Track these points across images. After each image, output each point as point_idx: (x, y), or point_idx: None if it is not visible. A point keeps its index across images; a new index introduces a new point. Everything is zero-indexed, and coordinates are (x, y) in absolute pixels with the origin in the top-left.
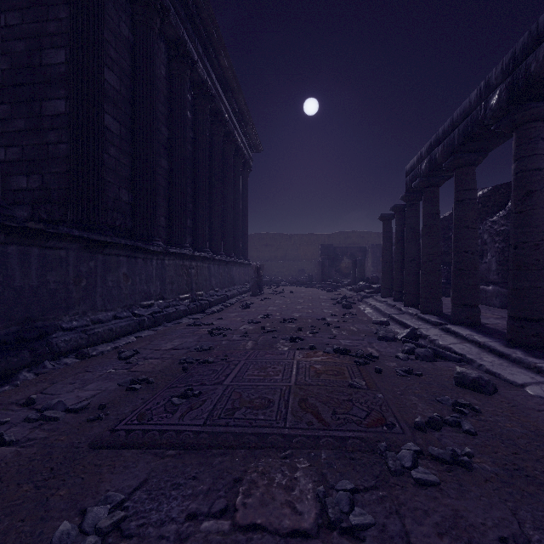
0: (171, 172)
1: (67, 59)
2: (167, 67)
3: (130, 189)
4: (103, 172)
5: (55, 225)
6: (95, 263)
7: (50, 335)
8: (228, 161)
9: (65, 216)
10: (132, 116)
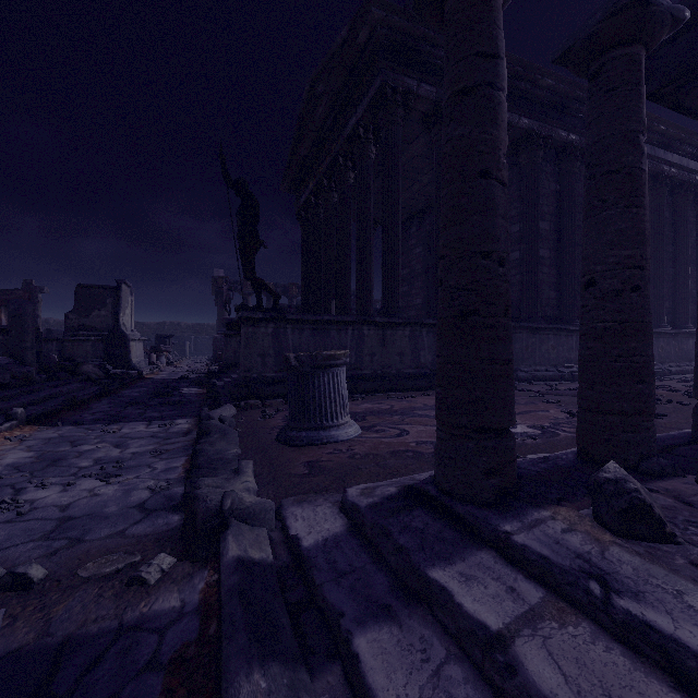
0: None
1: (520, 228)
2: None
3: (556, 289)
4: (539, 288)
5: (518, 322)
6: (535, 339)
7: (516, 372)
8: (680, 216)
9: (519, 314)
10: (558, 240)
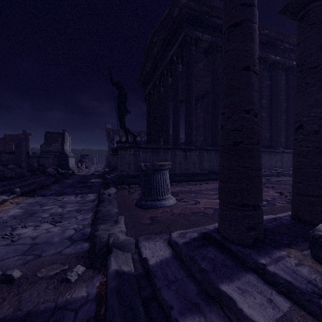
0: (287, 119)
1: None
2: (285, 79)
3: (269, 132)
4: (261, 131)
5: None
6: None
7: None
8: None
9: None
10: (270, 108)
